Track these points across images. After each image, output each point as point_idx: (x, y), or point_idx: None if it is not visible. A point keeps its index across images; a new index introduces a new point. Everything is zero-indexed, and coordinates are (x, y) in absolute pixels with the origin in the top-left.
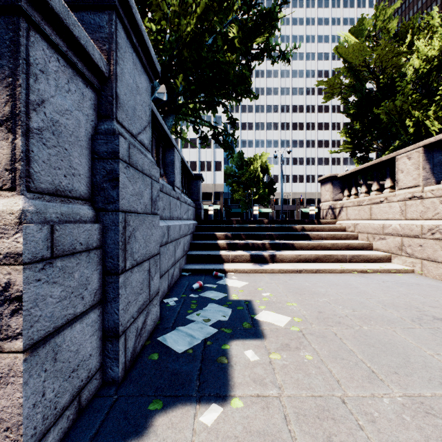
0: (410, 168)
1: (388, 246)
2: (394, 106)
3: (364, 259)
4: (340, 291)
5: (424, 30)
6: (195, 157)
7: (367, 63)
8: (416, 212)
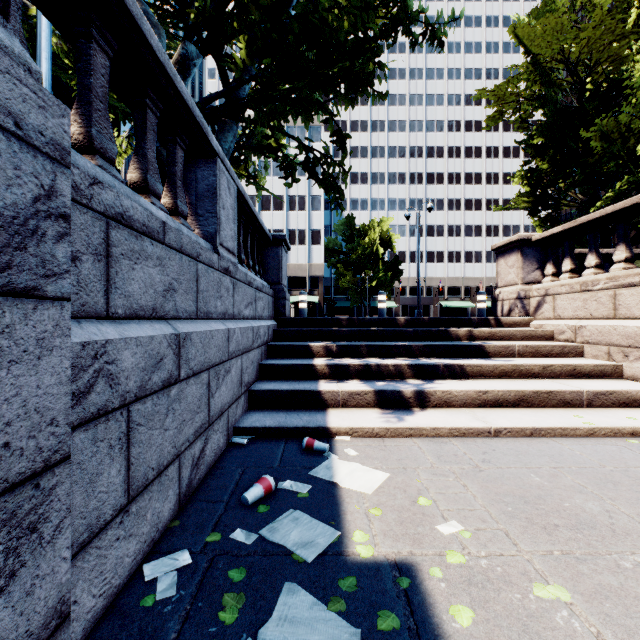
0: None
1: None
2: (615, 125)
3: (620, 400)
4: None
5: None
6: (281, 224)
7: (567, 55)
8: None
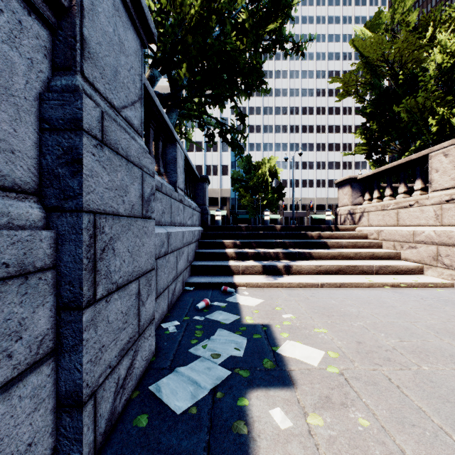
0: (447, 166)
1: (420, 255)
2: (415, 103)
3: (393, 270)
4: (375, 311)
5: (446, 23)
6: (201, 161)
7: (386, 58)
8: (454, 217)
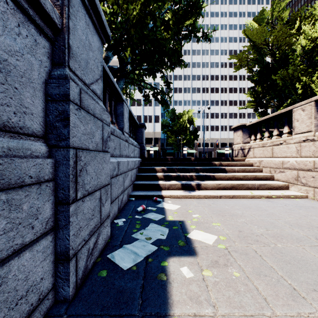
0: (304, 117)
1: (286, 177)
2: (287, 74)
3: (269, 187)
4: (253, 213)
5: (308, 18)
6: (140, 113)
7: (267, 42)
8: (309, 151)
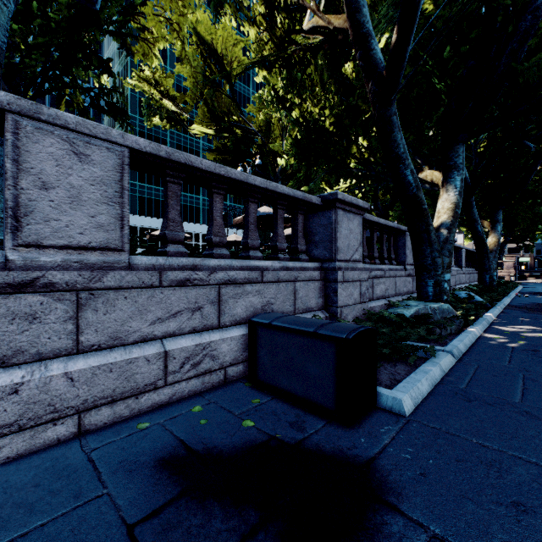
0: None
1: None
2: None
3: None
4: None
5: None
6: None
7: None
8: None
